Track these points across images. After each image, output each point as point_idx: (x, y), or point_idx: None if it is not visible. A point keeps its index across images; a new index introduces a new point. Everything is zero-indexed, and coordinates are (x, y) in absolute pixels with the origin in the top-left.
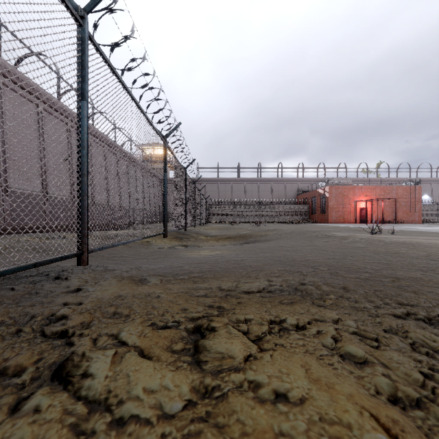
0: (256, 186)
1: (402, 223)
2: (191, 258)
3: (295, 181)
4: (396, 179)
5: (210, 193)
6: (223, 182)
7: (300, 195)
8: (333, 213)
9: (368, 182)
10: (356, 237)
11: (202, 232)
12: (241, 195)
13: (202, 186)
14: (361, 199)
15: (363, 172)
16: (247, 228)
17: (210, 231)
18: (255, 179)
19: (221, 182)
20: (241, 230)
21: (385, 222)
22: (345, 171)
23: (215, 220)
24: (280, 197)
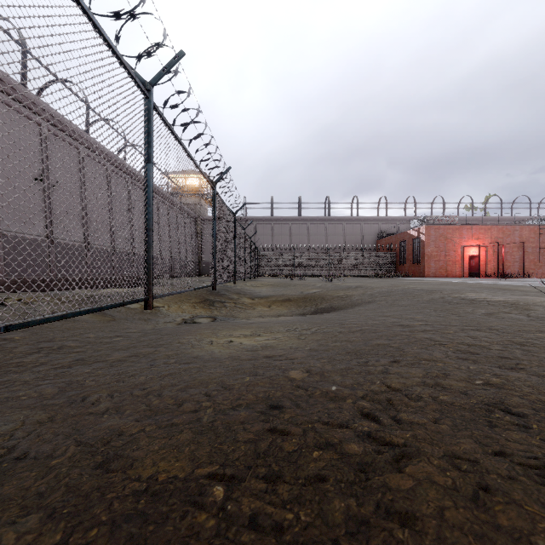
0: (323, 227)
1: (529, 277)
2: (192, 371)
3: (375, 221)
4: (511, 218)
5: (261, 237)
6: (279, 223)
7: (382, 239)
8: (432, 263)
9: (474, 221)
10: (543, 305)
11: (246, 290)
12: (303, 239)
13: (251, 227)
14: (471, 243)
15: (466, 209)
16: (314, 285)
17: (260, 289)
18: (322, 218)
19: (277, 222)
20: (306, 288)
21: (505, 276)
22: (442, 208)
23: (267, 273)
24: (356, 243)
